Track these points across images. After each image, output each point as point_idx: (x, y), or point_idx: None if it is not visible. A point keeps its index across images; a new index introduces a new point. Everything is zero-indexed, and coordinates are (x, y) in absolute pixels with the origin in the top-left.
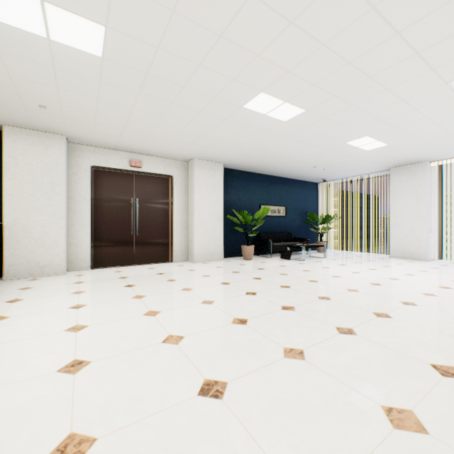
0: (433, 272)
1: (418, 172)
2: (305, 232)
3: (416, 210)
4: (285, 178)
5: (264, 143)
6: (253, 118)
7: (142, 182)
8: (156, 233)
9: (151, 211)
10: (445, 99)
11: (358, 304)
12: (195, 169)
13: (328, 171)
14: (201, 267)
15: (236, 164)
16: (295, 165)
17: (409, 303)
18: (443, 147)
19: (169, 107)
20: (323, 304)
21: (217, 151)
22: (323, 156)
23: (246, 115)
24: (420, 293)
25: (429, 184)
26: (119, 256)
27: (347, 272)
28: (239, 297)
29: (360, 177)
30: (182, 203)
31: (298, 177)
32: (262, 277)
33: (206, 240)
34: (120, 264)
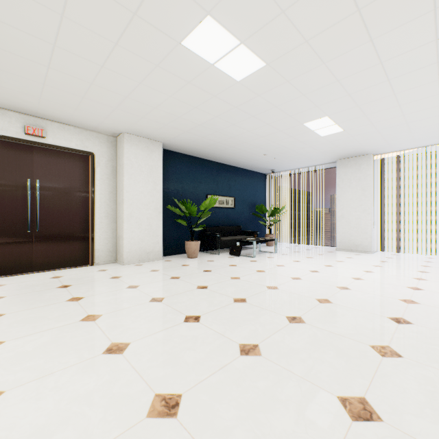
0: (388, 267)
1: (363, 164)
2: (254, 225)
3: (361, 202)
4: (234, 166)
5: (211, 116)
6: (197, 69)
7: (46, 158)
8: (69, 227)
9: (61, 198)
10: (423, 68)
11: (343, 329)
12: (125, 146)
13: (278, 160)
14: (130, 271)
15: (179, 145)
16: (245, 151)
17: (401, 321)
18: (392, 138)
19: (59, 25)
20: (299, 334)
21: (152, 123)
22: (276, 140)
23: (187, 61)
24: (398, 299)
25: (373, 177)
26: (7, 261)
27: (306, 271)
28: (173, 330)
29: (306, 169)
30: (108, 189)
31: (247, 166)
32: (208, 285)
33: (140, 235)
34: (8, 273)
